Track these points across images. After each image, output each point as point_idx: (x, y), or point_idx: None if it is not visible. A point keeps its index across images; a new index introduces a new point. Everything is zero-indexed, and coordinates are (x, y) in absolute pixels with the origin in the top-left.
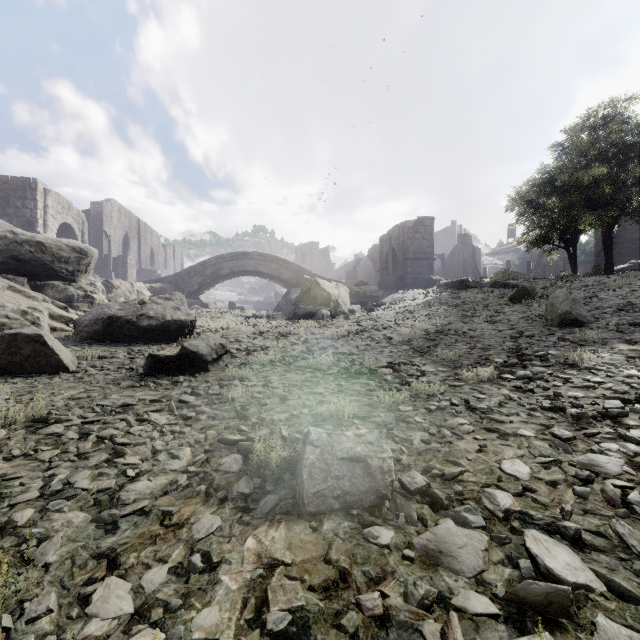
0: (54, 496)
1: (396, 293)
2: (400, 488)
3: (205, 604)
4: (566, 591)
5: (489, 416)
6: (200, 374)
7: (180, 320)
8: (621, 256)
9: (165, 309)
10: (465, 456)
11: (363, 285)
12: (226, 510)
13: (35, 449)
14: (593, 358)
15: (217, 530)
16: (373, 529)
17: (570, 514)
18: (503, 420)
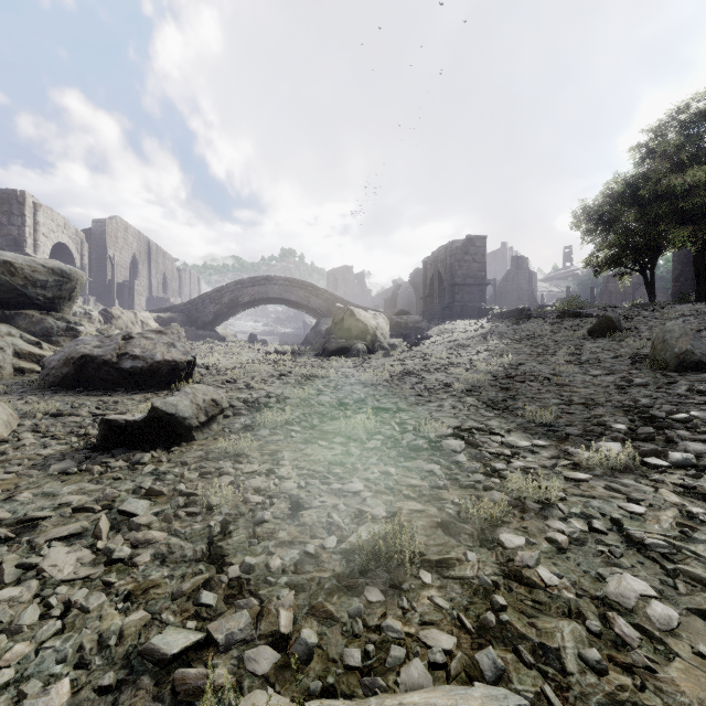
0: None
1: (443, 324)
2: None
3: None
4: None
5: (682, 568)
6: (180, 446)
7: (174, 360)
8: None
9: (156, 346)
10: None
11: (404, 315)
12: None
13: None
14: None
15: None
16: None
17: None
18: None
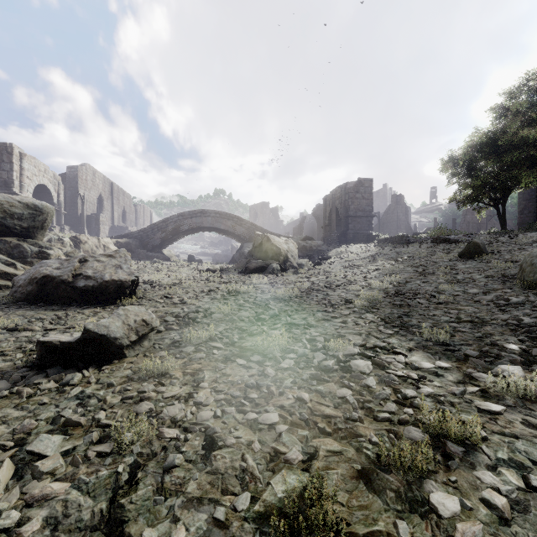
0: None
1: (339, 247)
2: None
3: None
4: None
5: None
6: (112, 364)
7: (120, 280)
8: None
9: (105, 268)
10: None
11: (309, 240)
12: None
13: None
14: None
15: None
16: None
17: None
18: None
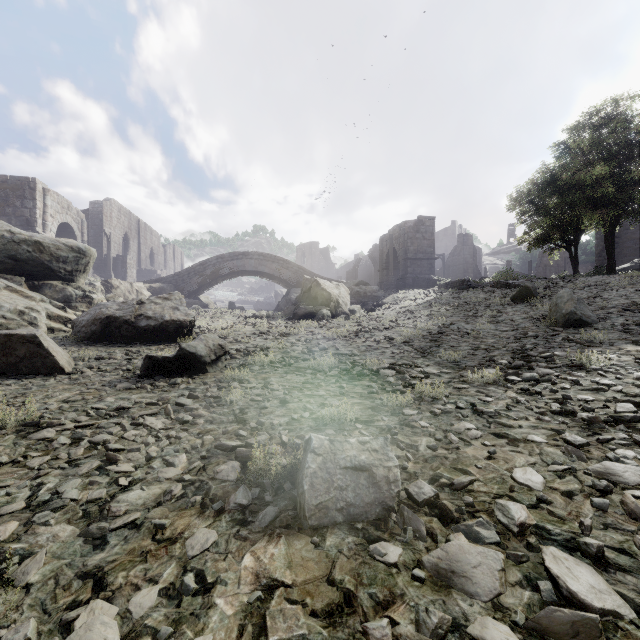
0: (41, 507)
1: (397, 293)
2: (407, 499)
3: (198, 632)
4: (594, 620)
5: (497, 420)
6: (198, 376)
7: (179, 320)
8: (623, 256)
9: (164, 309)
10: (474, 464)
11: (363, 285)
12: (222, 523)
13: (24, 455)
14: (601, 359)
15: (212, 546)
16: (379, 545)
17: (590, 529)
18: (512, 425)
